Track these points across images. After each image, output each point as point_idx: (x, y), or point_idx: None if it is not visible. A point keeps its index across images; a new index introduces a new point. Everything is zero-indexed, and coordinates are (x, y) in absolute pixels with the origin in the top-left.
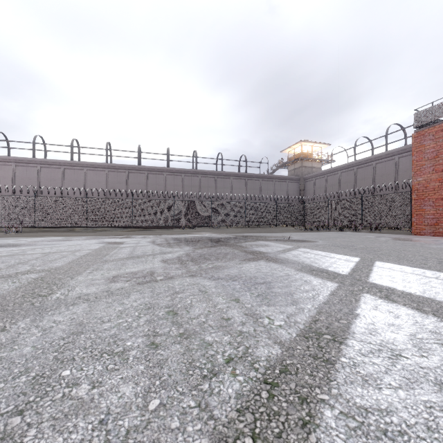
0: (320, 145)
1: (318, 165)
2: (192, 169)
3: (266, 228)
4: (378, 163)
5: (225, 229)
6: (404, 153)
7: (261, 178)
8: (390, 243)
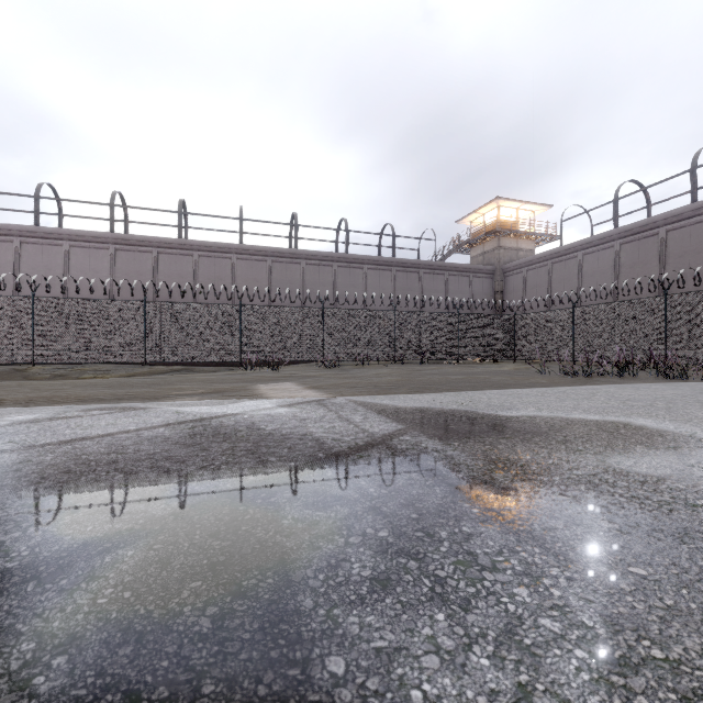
0: (533, 208)
1: (528, 244)
2: (287, 249)
3: (442, 365)
4: (674, 229)
5: (353, 370)
6: None
7: (423, 269)
8: None
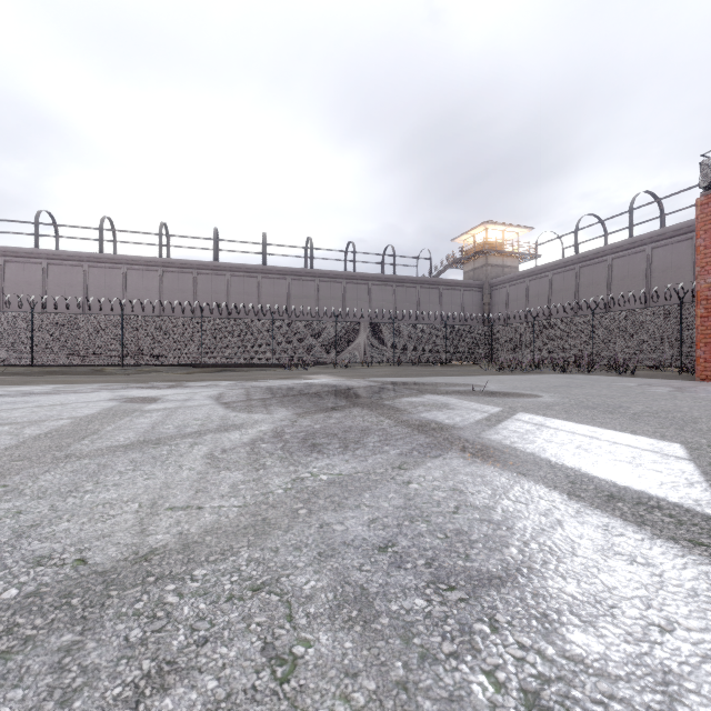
0: (517, 230)
1: (512, 262)
2: (304, 269)
3: (429, 366)
4: (617, 257)
5: (361, 369)
6: (662, 240)
7: (420, 285)
8: (686, 399)
